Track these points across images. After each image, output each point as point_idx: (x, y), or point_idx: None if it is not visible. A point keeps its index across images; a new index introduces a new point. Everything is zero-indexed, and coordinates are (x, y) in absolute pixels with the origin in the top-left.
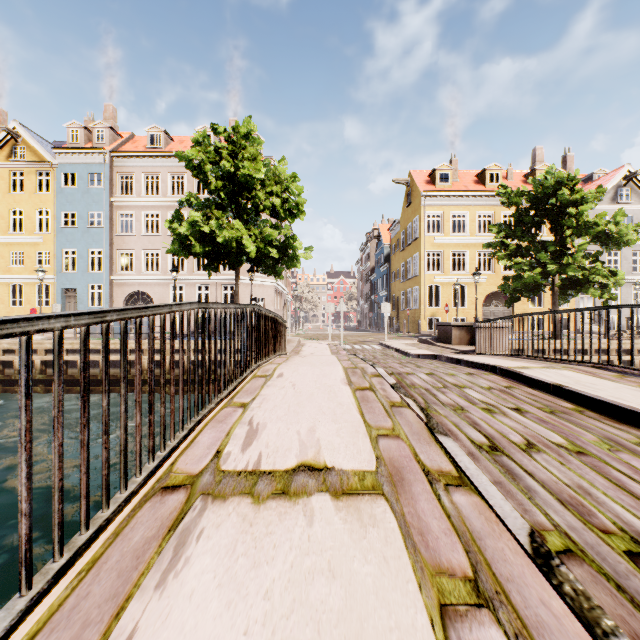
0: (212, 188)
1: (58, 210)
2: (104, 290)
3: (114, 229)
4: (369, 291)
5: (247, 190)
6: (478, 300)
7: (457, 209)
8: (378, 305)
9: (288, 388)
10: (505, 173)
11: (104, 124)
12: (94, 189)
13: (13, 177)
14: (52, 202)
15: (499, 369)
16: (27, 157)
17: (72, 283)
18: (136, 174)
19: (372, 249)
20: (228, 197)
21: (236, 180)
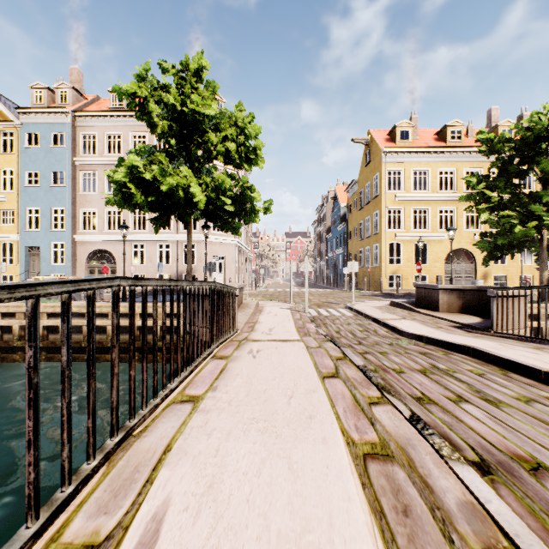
0: (158, 132)
1: (22, 169)
2: (66, 248)
3: (77, 188)
4: (325, 249)
5: (198, 134)
6: (440, 258)
7: (418, 166)
8: (336, 262)
9: None
10: (464, 131)
11: (67, 85)
12: (57, 148)
13: None
14: (16, 161)
15: None
16: None
17: (35, 241)
18: (98, 134)
19: (328, 210)
20: (177, 142)
21: (183, 119)
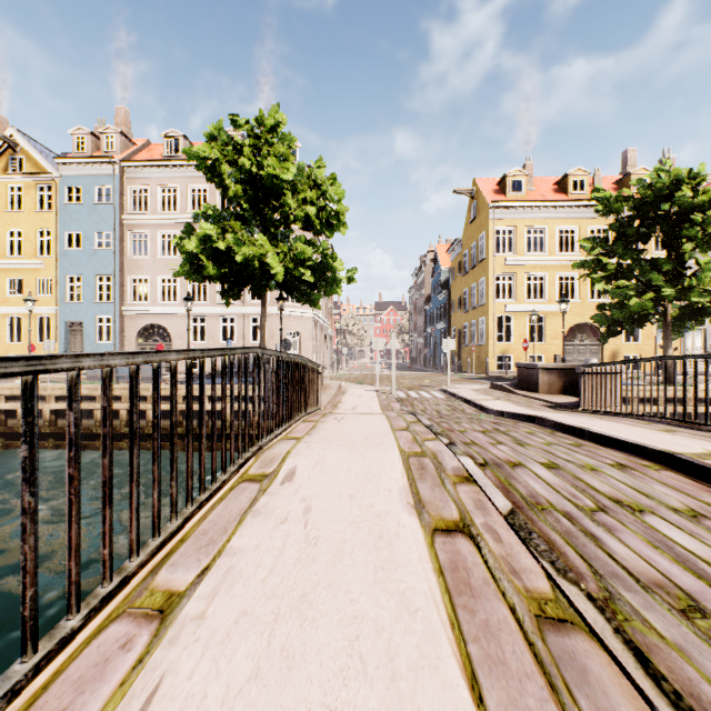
0: (230, 195)
1: (61, 230)
2: (113, 323)
3: (125, 252)
4: (424, 323)
5: (274, 197)
6: (559, 334)
7: (533, 223)
8: (435, 340)
9: (293, 523)
10: (591, 180)
11: (114, 129)
12: (102, 205)
13: (11, 192)
14: (54, 221)
15: (675, 459)
16: (26, 169)
17: (77, 315)
18: (151, 187)
19: (427, 274)
20: (250, 206)
21: (259, 183)
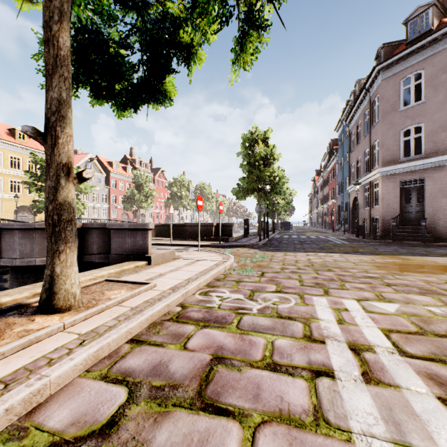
0: None
1: None
2: None
3: None
4: None
5: None
6: (11, 210)
7: None
8: None
9: None
10: None
11: None
12: None
13: None
14: None
15: None
16: None
17: None
18: None
19: None
20: None
21: None
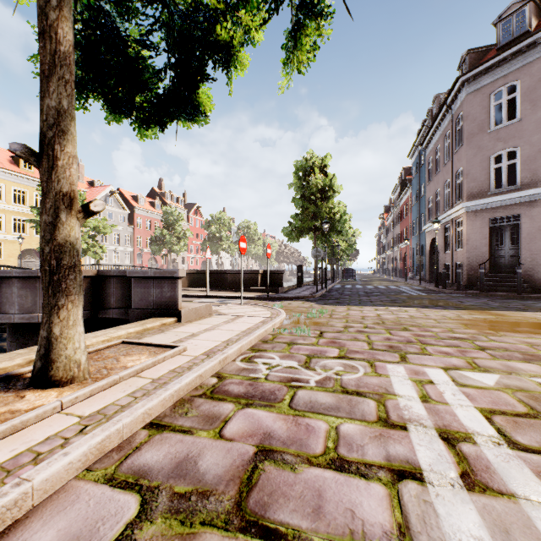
0: None
1: None
2: None
3: None
4: None
5: None
6: (15, 254)
7: None
8: None
9: None
10: None
11: None
12: None
13: None
14: None
15: None
16: None
17: None
18: None
19: None
20: None
21: None
